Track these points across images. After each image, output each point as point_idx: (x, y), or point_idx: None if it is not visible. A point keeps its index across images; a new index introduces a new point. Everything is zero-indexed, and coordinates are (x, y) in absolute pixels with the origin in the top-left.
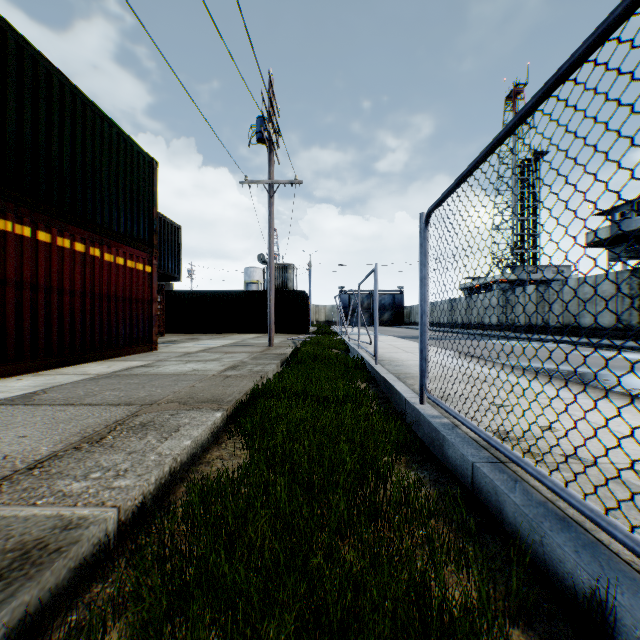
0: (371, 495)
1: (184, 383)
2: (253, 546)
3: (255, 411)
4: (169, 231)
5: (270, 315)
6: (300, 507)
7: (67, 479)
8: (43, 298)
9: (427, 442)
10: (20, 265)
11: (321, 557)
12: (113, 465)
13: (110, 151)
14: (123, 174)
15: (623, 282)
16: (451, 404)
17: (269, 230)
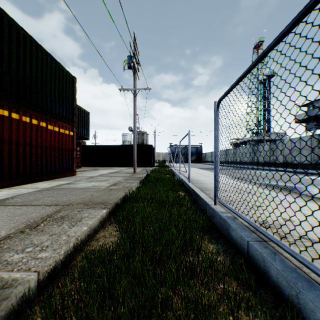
0: (190, 262)
1: (88, 193)
2: (118, 299)
3: (125, 209)
4: (83, 114)
5: (134, 157)
6: (148, 272)
7: (12, 252)
8: (14, 148)
9: (219, 226)
10: (2, 130)
11: (160, 311)
12: (40, 243)
13: (51, 72)
14: (58, 84)
15: (314, 140)
16: (231, 205)
17: (134, 113)
